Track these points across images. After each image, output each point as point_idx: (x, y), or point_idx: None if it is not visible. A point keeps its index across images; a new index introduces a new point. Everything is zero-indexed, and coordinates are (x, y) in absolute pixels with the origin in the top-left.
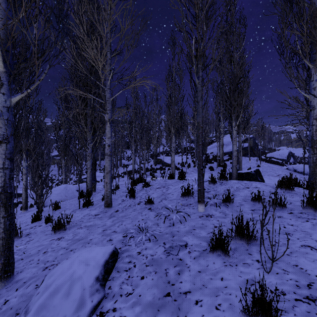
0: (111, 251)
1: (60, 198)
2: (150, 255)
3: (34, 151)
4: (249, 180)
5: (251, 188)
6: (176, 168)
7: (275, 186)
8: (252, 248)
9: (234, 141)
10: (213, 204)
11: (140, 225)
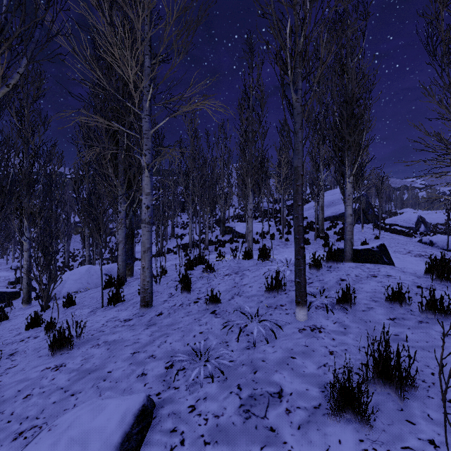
0: (138, 409)
1: (80, 286)
2: (213, 416)
3: (40, 215)
4: (370, 261)
5: (380, 277)
6: (254, 240)
7: (419, 274)
8: (411, 407)
9: (347, 200)
10: (321, 307)
11: (197, 345)
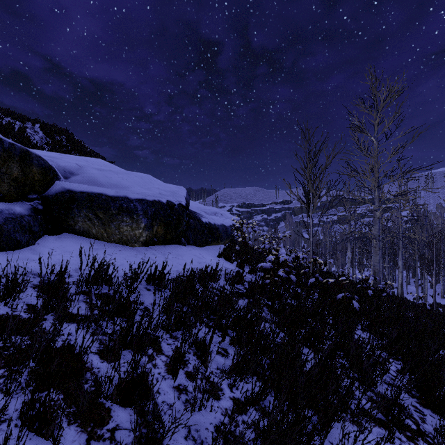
0: None
1: None
2: None
3: None
4: None
5: None
6: None
7: None
8: None
9: None
10: None
11: None
